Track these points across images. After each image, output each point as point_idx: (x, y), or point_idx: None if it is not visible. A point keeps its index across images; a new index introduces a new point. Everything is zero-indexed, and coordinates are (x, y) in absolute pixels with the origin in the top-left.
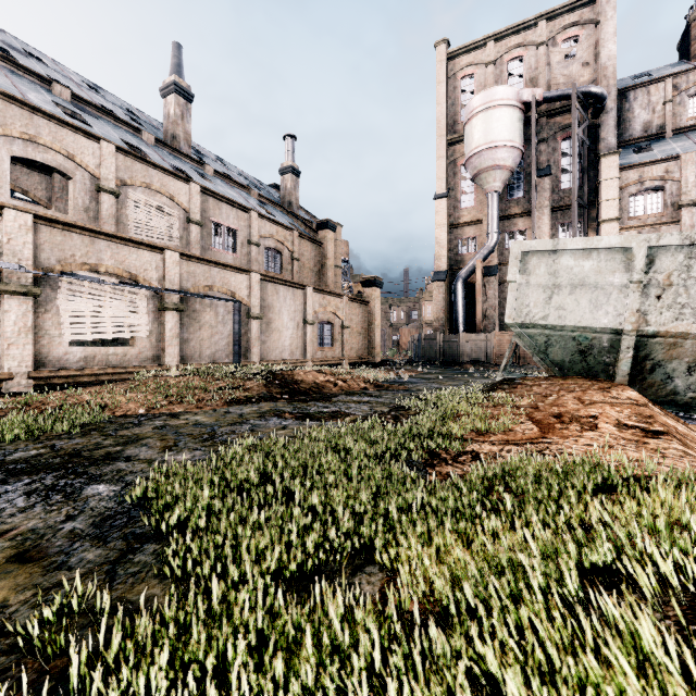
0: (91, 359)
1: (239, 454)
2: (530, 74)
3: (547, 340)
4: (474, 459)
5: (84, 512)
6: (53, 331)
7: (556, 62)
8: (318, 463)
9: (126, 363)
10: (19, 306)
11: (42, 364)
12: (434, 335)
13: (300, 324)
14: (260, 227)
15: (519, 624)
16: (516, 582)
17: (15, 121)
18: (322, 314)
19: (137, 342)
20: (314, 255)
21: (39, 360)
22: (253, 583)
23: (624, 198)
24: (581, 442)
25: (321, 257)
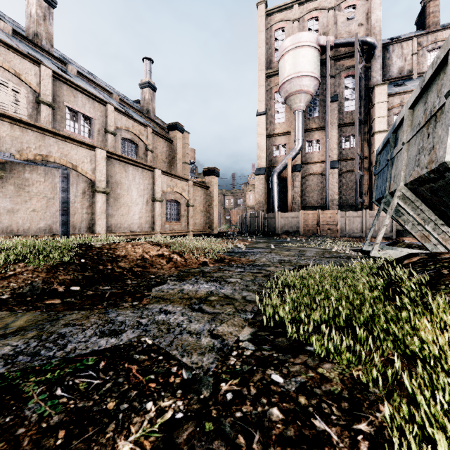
0: None
1: None
2: (323, 30)
3: None
4: None
5: None
6: None
7: (341, 22)
8: None
9: None
10: None
11: None
12: (257, 213)
13: (149, 201)
14: (116, 120)
15: None
16: None
17: None
18: (170, 194)
19: None
20: (166, 149)
21: None
22: None
23: (390, 116)
24: None
25: (171, 151)
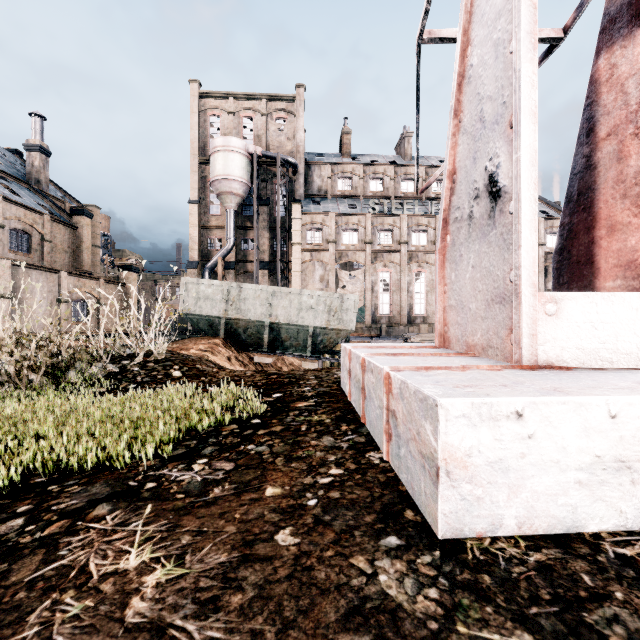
0: None
1: None
2: (257, 132)
3: (197, 321)
4: None
5: None
6: None
7: (273, 130)
8: None
9: None
10: None
11: None
12: None
13: (54, 302)
14: (5, 210)
15: None
16: None
17: None
18: (77, 294)
19: None
20: (69, 237)
21: None
22: None
23: (304, 231)
24: None
25: (76, 239)
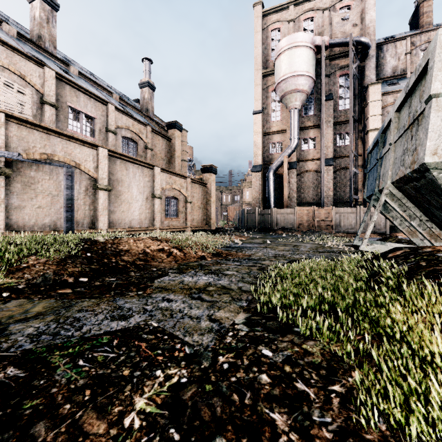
0: None
1: None
2: (318, 30)
3: None
4: None
5: None
6: None
7: (335, 22)
8: None
9: None
10: None
11: None
12: (254, 210)
13: (149, 198)
14: (117, 119)
15: None
16: None
17: None
18: (169, 191)
19: None
20: (165, 147)
21: None
22: None
23: (384, 115)
24: None
25: (170, 149)
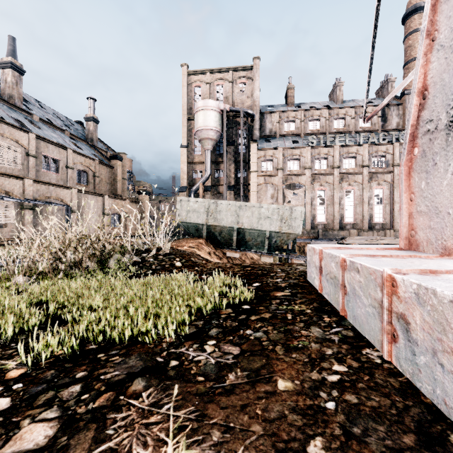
0: None
1: None
2: (226, 94)
3: (188, 226)
4: None
5: None
6: None
7: (237, 92)
8: None
9: (3, 236)
10: None
11: None
12: None
13: (101, 215)
14: (74, 158)
15: None
16: None
17: None
18: (114, 210)
19: (9, 225)
20: (109, 174)
21: None
22: None
23: (259, 162)
24: None
25: (113, 175)
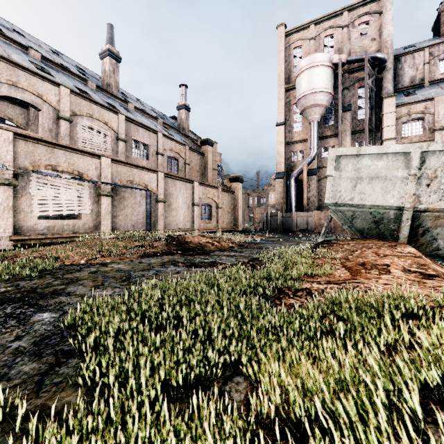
0: (52, 228)
1: (144, 290)
2: (337, 45)
3: (353, 214)
4: (308, 294)
5: (29, 334)
6: (27, 209)
7: (354, 38)
8: (199, 297)
9: (76, 231)
10: (3, 192)
11: (20, 231)
12: (276, 213)
13: (190, 206)
14: (164, 143)
15: (370, 443)
16: (358, 398)
17: (3, 72)
18: (204, 199)
19: (83, 216)
20: (199, 161)
21: (17, 228)
22: (147, 393)
23: (398, 125)
24: (380, 282)
25: (203, 163)
